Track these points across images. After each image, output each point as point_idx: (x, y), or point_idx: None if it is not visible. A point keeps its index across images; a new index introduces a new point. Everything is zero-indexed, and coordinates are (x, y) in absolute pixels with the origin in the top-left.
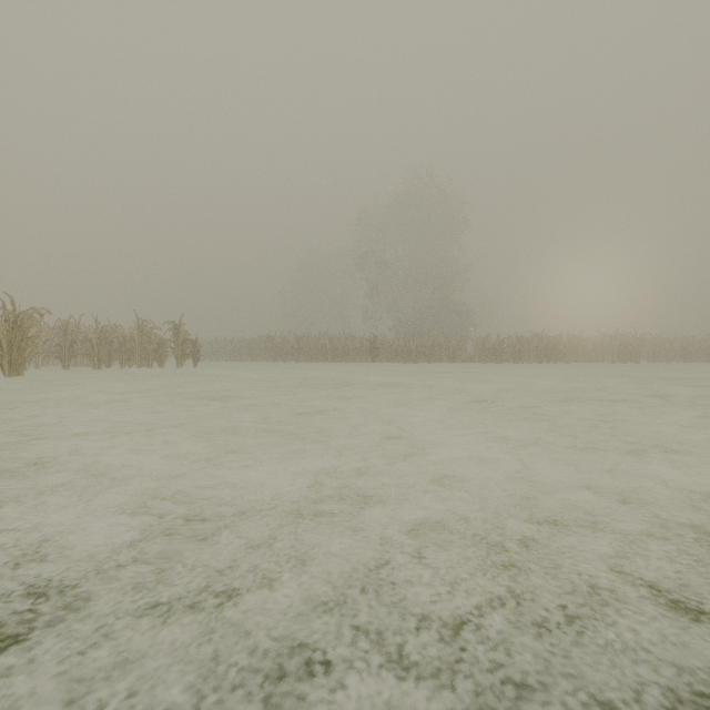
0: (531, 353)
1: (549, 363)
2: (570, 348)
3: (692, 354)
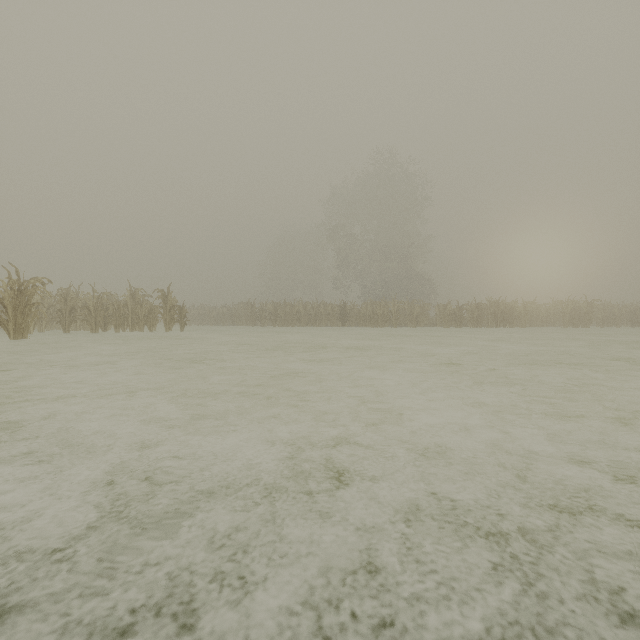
0: (489, 318)
1: (505, 327)
2: (525, 314)
3: (639, 319)
